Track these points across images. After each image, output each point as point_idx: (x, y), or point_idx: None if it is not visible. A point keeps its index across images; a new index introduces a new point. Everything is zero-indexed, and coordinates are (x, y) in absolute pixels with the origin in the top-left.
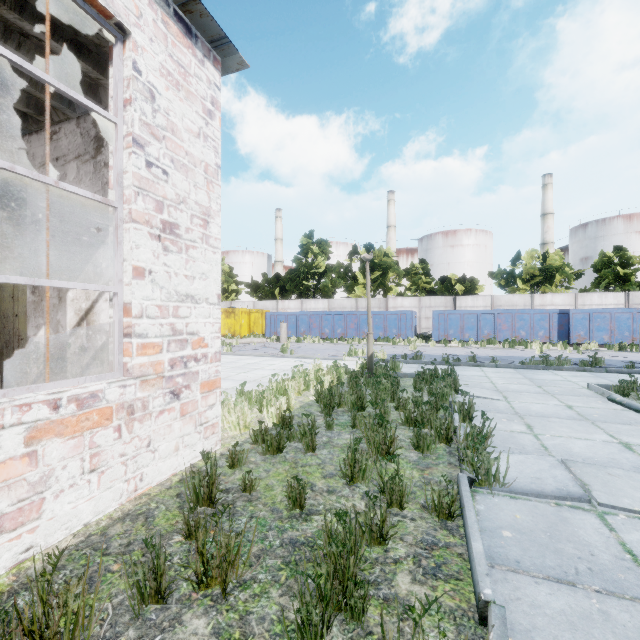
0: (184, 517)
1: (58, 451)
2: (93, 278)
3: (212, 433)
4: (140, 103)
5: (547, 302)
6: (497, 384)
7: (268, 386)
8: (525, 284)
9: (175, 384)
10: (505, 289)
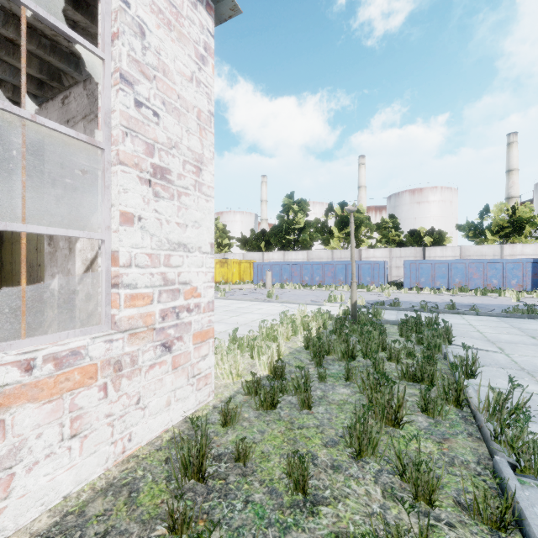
0: (167, 506)
1: (31, 418)
2: (97, 230)
3: (205, 384)
4: (128, 37)
5: (517, 252)
6: (485, 333)
7: (258, 331)
8: (494, 235)
9: (166, 336)
10: (472, 240)
